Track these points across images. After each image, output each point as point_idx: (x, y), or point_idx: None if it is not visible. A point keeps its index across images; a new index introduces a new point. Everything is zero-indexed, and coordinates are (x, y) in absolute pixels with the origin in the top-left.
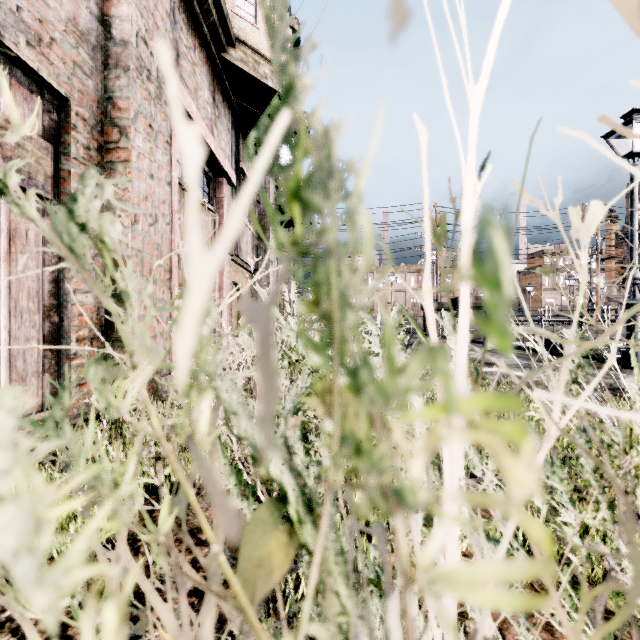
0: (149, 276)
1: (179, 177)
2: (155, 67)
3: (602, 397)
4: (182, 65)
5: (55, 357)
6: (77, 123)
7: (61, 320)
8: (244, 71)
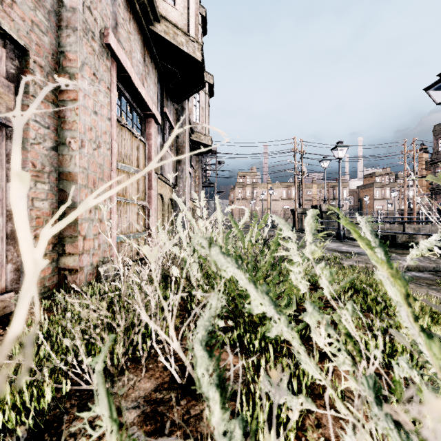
0: (93, 188)
1: (118, 115)
2: (98, 31)
3: (429, 278)
4: (120, 32)
5: (17, 250)
6: (35, 69)
7: None
8: (166, 40)
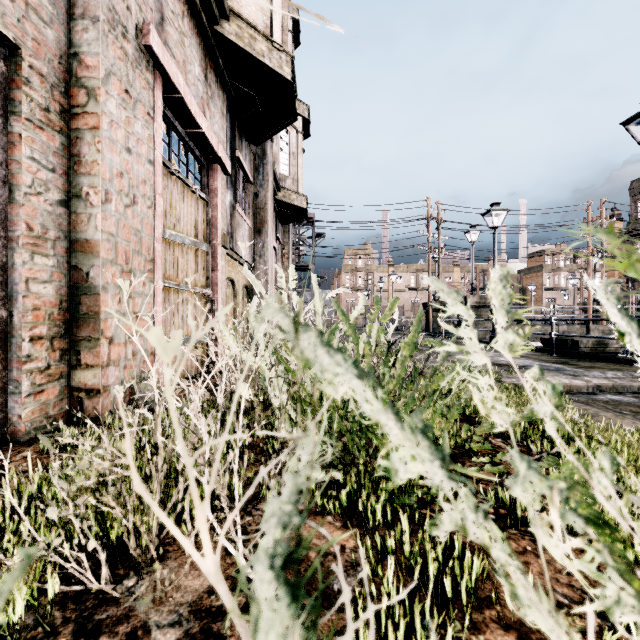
0: (125, 265)
1: (165, 158)
2: (133, 25)
3: (634, 403)
4: (168, 31)
5: (2, 360)
6: (31, 77)
7: (10, 315)
8: (239, 47)
